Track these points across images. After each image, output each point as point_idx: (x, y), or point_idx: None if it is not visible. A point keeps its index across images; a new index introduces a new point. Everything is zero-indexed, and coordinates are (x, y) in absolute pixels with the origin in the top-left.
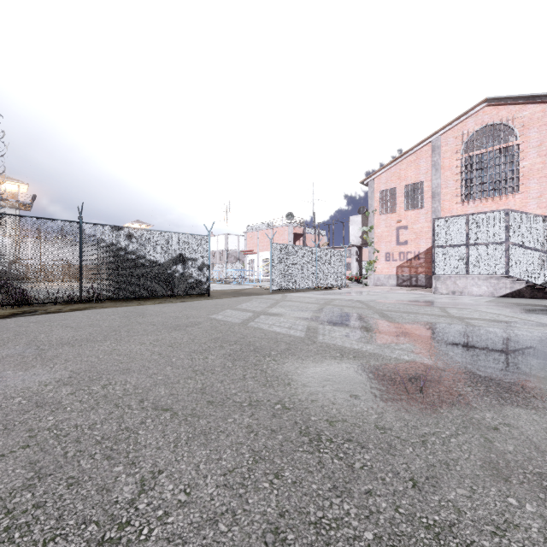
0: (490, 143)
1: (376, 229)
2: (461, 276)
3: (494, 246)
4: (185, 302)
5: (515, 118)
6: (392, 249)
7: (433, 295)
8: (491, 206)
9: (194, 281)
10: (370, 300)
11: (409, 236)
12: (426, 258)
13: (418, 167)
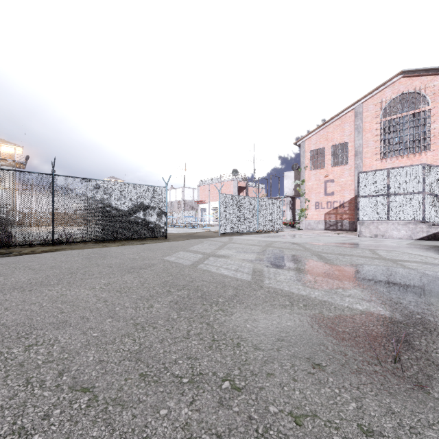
0: (405, 108)
1: (307, 182)
2: (382, 221)
3: (412, 196)
4: (144, 244)
5: (427, 87)
6: (321, 199)
7: (358, 238)
8: (406, 162)
9: (153, 226)
10: (305, 242)
11: (335, 188)
12: (350, 206)
13: (343, 130)
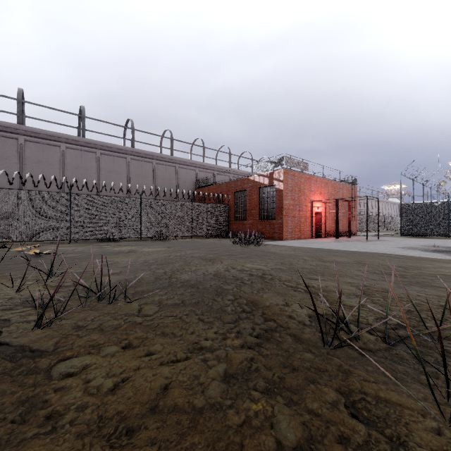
0: None
1: None
2: None
3: None
4: None
5: None
6: None
7: None
8: None
9: None
10: None
11: None
12: None
13: None
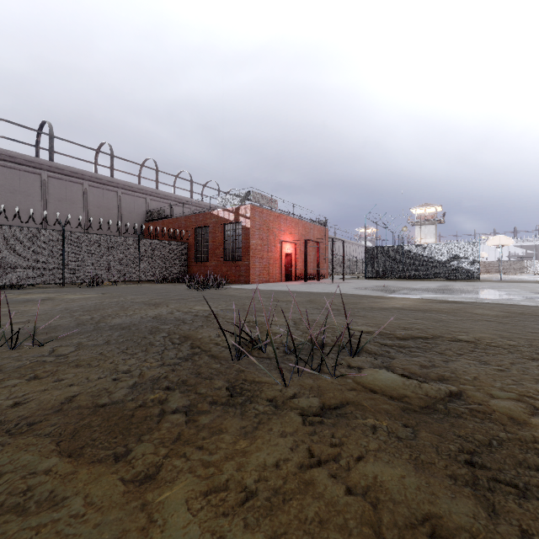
0: None
1: None
2: None
3: None
4: (444, 281)
5: None
6: None
7: None
8: None
9: (466, 271)
10: None
11: None
12: None
13: None
